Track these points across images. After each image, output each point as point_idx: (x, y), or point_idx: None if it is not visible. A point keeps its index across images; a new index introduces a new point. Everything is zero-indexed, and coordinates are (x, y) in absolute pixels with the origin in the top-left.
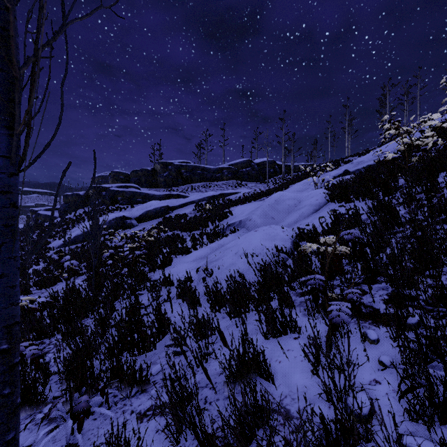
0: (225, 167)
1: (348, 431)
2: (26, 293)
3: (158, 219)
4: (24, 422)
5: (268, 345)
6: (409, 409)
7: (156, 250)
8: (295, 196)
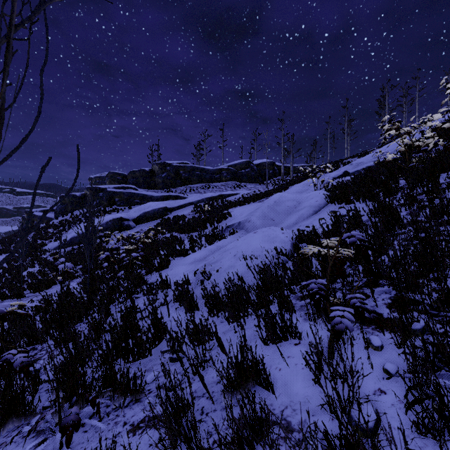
0: (224, 168)
1: (353, 446)
2: (20, 297)
3: (156, 221)
4: (10, 435)
5: (268, 351)
6: (417, 422)
7: (153, 252)
8: (295, 197)
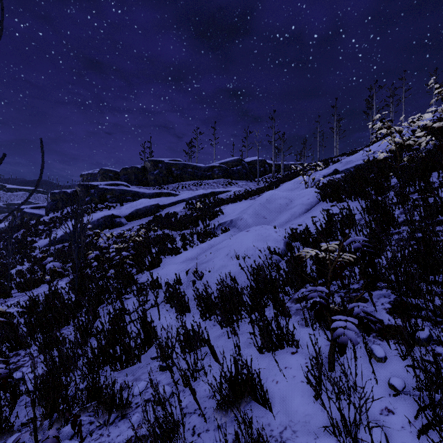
0: (216, 166)
1: None
2: (7, 296)
3: (148, 218)
4: None
5: (263, 361)
6: None
7: (144, 250)
8: (287, 195)
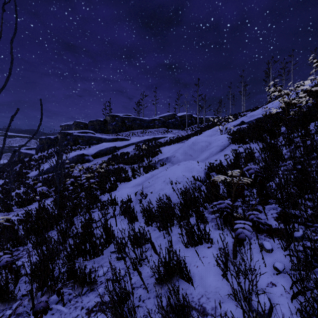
0: (157, 119)
1: None
2: (9, 211)
3: (108, 156)
4: None
5: (188, 253)
6: (301, 309)
7: (105, 178)
8: (207, 139)
